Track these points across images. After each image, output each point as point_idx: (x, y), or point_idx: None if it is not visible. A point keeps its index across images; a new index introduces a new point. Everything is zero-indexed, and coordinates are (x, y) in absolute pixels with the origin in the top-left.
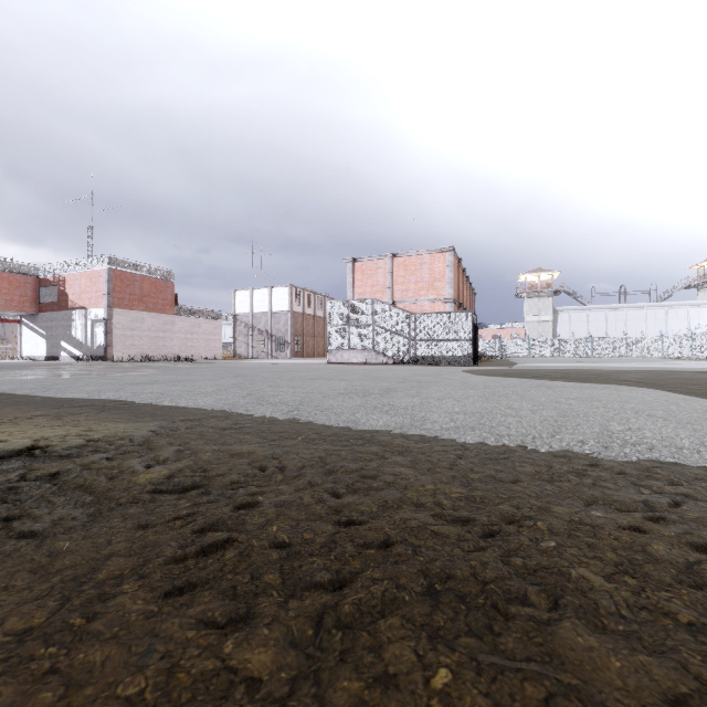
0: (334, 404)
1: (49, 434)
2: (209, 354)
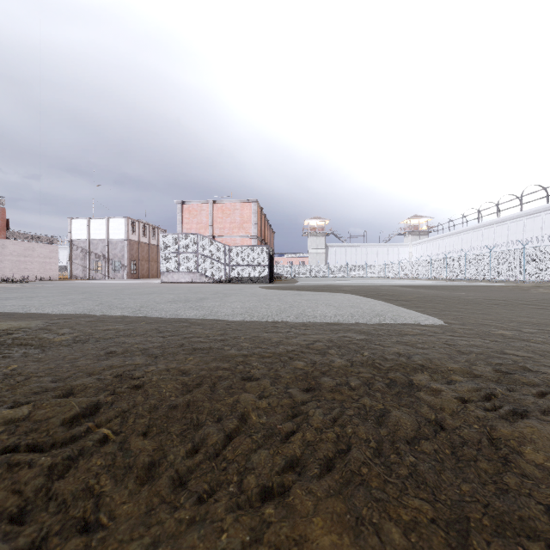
0: (164, 307)
1: None
2: (44, 275)
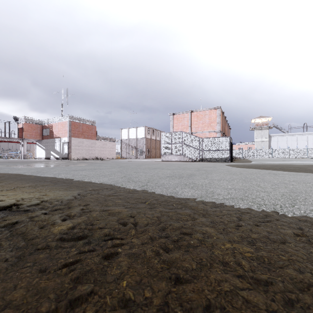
0: (164, 182)
1: (25, 197)
2: (110, 156)
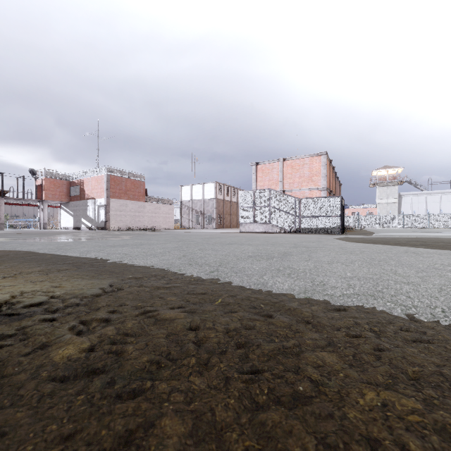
0: (245, 266)
1: (27, 290)
2: (165, 226)
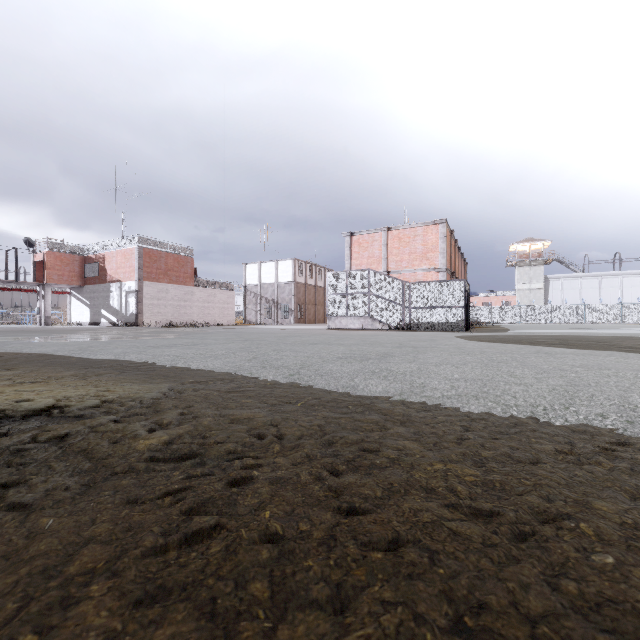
0: (333, 369)
1: (71, 394)
2: (223, 320)
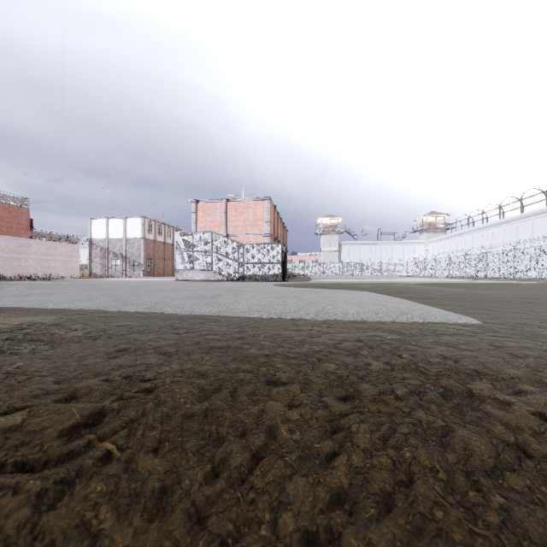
0: (179, 303)
1: None
2: (65, 273)
